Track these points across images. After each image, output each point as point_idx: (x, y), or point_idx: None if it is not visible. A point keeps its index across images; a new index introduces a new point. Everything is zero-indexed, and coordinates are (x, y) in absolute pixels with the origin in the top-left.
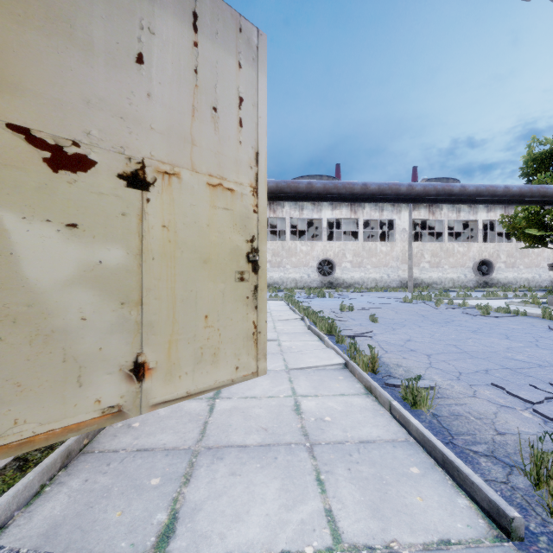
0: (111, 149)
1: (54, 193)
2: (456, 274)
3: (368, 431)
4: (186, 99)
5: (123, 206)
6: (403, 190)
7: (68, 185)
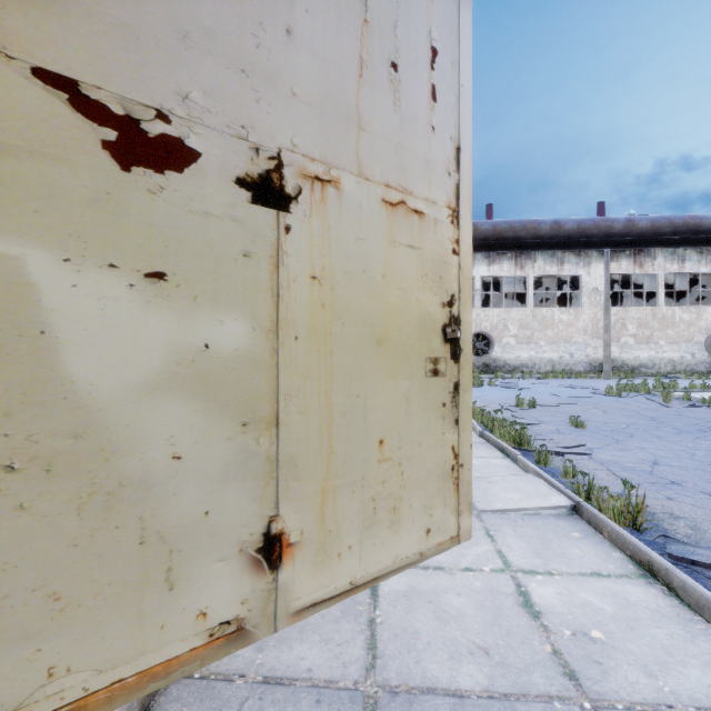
0: (225, 129)
1: (124, 211)
2: (678, 353)
3: (701, 680)
4: (349, 45)
5: (246, 238)
6: (617, 228)
7: (149, 196)
